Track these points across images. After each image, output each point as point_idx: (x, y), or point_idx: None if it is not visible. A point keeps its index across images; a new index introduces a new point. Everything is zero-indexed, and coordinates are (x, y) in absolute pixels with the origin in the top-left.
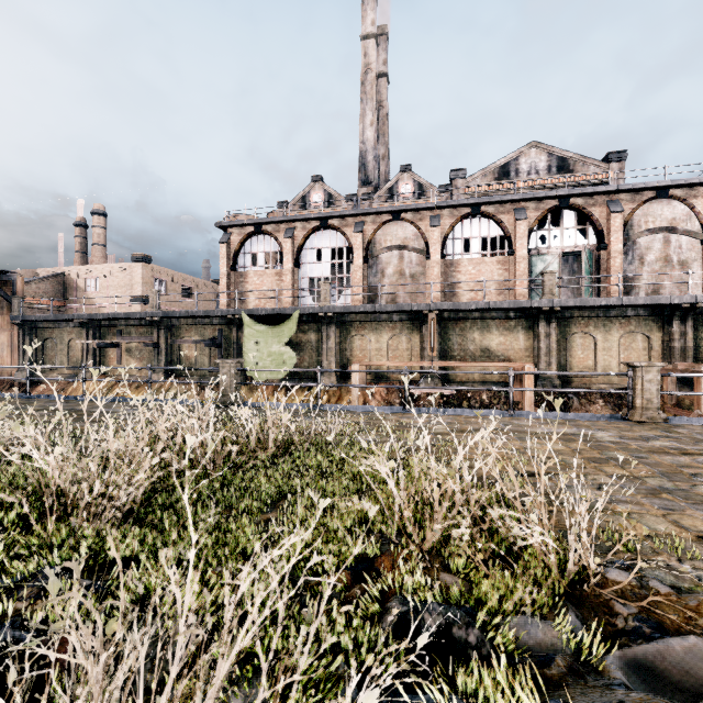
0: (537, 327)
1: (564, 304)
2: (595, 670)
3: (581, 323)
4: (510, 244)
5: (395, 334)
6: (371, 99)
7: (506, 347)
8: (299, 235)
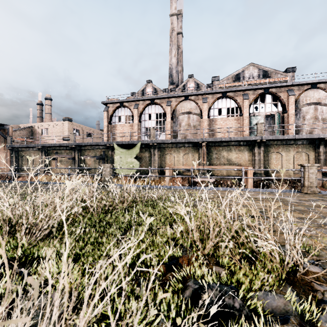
0: (254, 150)
1: (267, 138)
2: (315, 326)
3: (275, 147)
4: (240, 111)
5: (186, 153)
6: (174, 44)
7: (239, 159)
8: (140, 107)
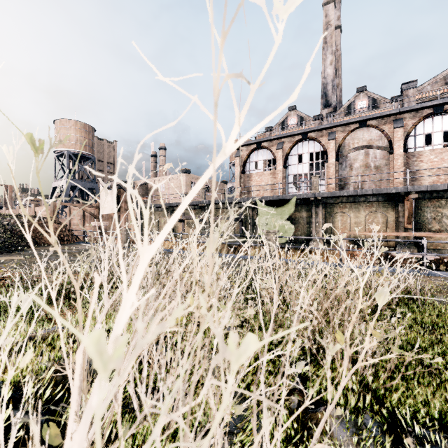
0: None
1: None
2: None
3: None
4: None
5: (372, 211)
6: (331, 46)
7: None
8: (286, 146)
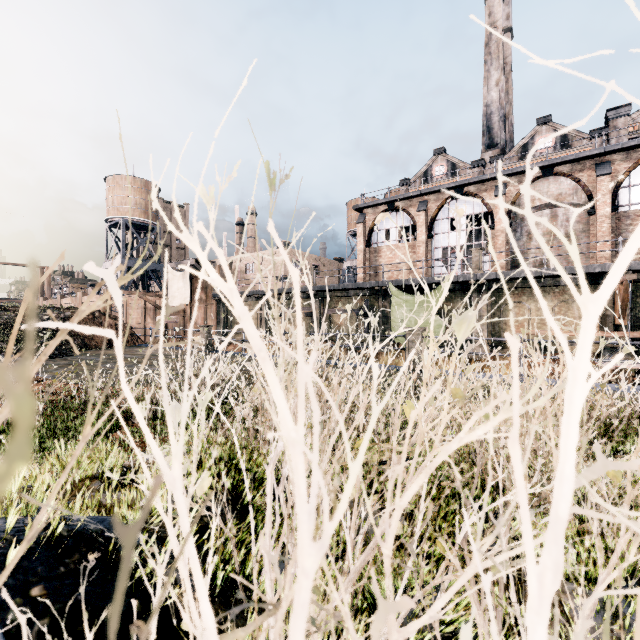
0: None
1: None
2: None
3: None
4: None
5: (564, 300)
6: (497, 58)
7: None
8: (432, 207)
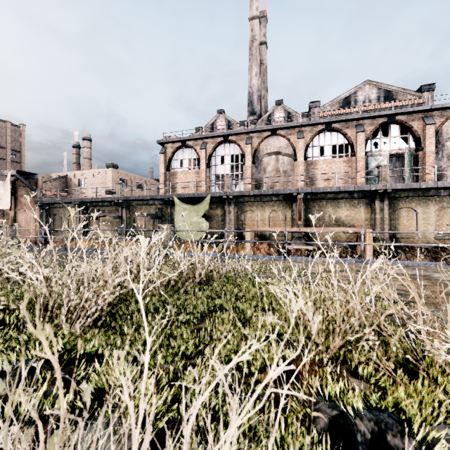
0: (374, 204)
1: (394, 187)
2: None
3: (406, 201)
4: (352, 149)
5: (274, 210)
6: (256, 58)
7: (352, 218)
8: (209, 147)
